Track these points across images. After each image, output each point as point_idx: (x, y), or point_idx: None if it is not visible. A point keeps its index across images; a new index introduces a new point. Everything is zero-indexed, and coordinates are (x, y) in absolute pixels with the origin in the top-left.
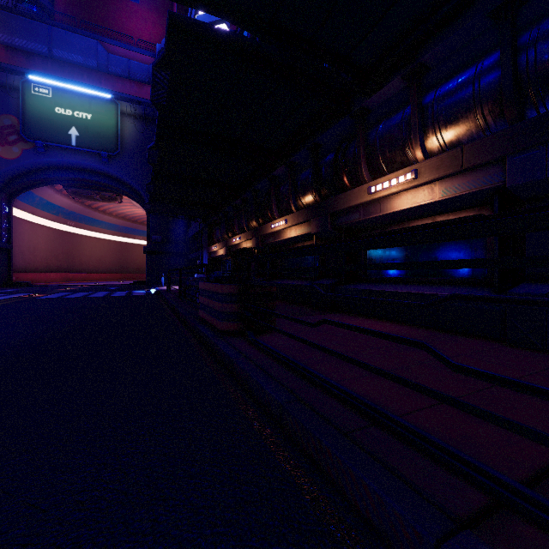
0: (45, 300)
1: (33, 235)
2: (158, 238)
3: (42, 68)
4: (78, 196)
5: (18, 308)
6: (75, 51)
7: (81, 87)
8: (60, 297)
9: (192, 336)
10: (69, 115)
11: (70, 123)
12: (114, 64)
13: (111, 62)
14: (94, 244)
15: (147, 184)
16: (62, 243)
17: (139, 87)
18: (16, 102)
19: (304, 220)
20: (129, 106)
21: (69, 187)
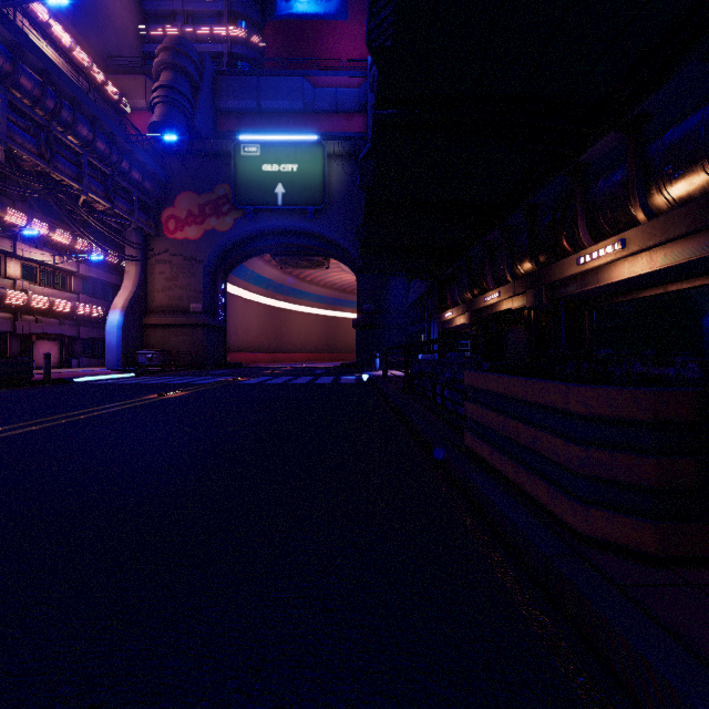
0: (244, 386)
1: (245, 312)
2: (369, 308)
3: (251, 126)
4: (285, 265)
5: (211, 397)
6: (282, 97)
7: (287, 135)
8: (261, 382)
9: (462, 504)
10: (276, 171)
11: (277, 179)
12: (320, 99)
13: (318, 97)
14: (302, 319)
15: (358, 227)
16: (271, 320)
17: (348, 119)
18: (229, 169)
19: (688, 230)
20: (337, 145)
21: (277, 255)
